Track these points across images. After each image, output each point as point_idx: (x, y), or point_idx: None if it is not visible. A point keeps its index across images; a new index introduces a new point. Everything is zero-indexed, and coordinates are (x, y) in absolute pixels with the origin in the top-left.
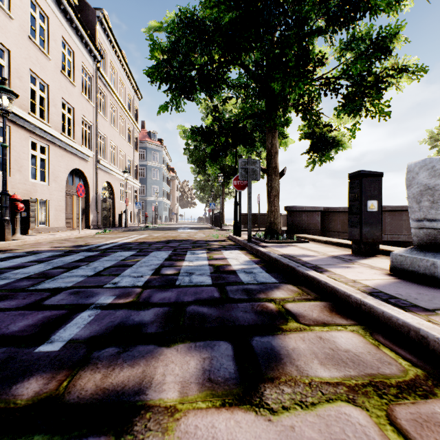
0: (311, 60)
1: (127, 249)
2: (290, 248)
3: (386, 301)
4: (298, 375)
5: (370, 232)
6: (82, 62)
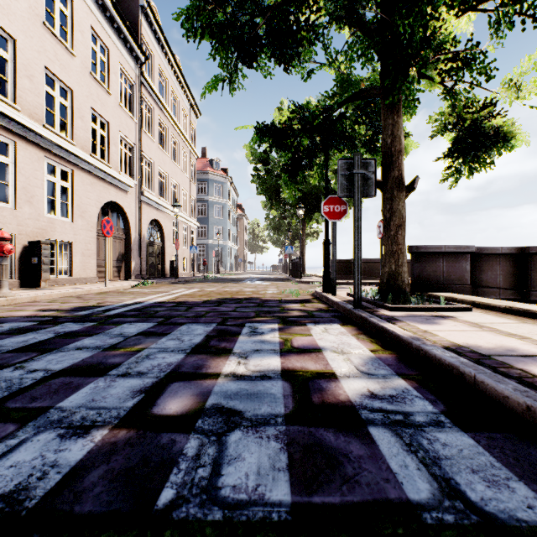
0: None
1: (145, 318)
2: (450, 325)
3: None
4: None
5: None
6: (120, 63)
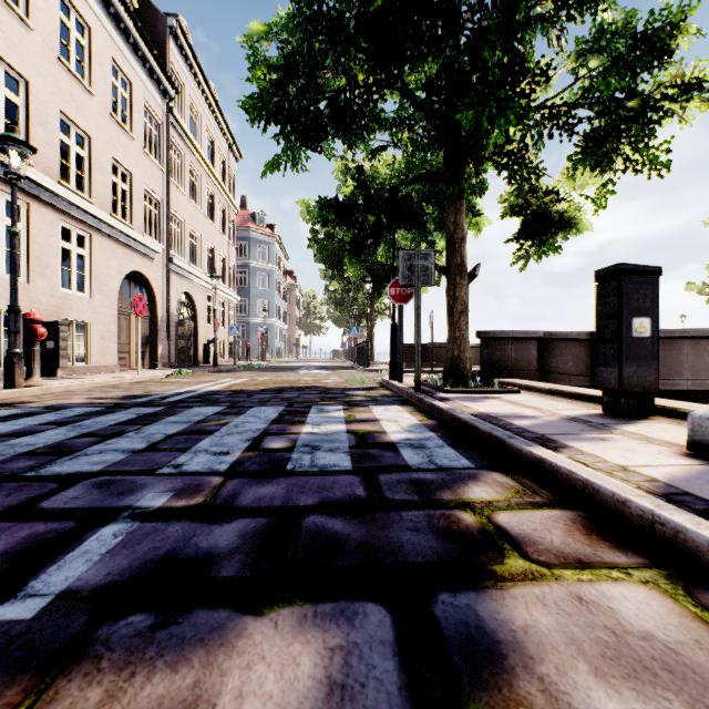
0: (526, 73)
1: (211, 403)
2: (489, 402)
3: (706, 516)
4: (547, 708)
5: (637, 375)
6: (145, 99)
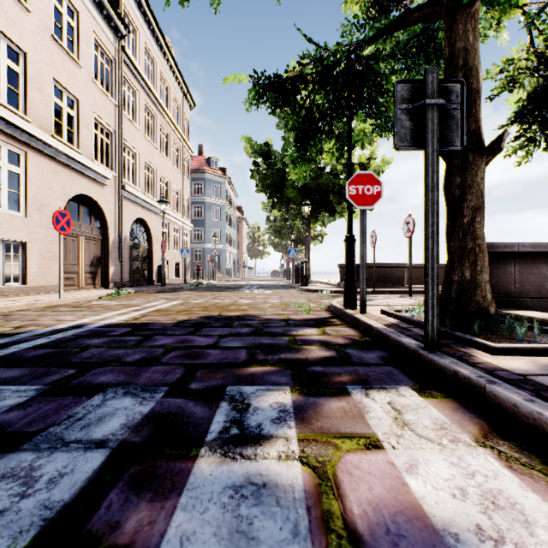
0: None
1: (43, 369)
2: None
3: None
4: None
5: None
6: (95, 32)
